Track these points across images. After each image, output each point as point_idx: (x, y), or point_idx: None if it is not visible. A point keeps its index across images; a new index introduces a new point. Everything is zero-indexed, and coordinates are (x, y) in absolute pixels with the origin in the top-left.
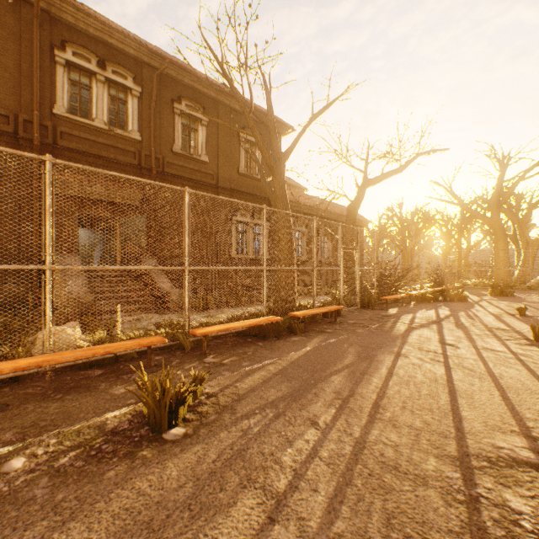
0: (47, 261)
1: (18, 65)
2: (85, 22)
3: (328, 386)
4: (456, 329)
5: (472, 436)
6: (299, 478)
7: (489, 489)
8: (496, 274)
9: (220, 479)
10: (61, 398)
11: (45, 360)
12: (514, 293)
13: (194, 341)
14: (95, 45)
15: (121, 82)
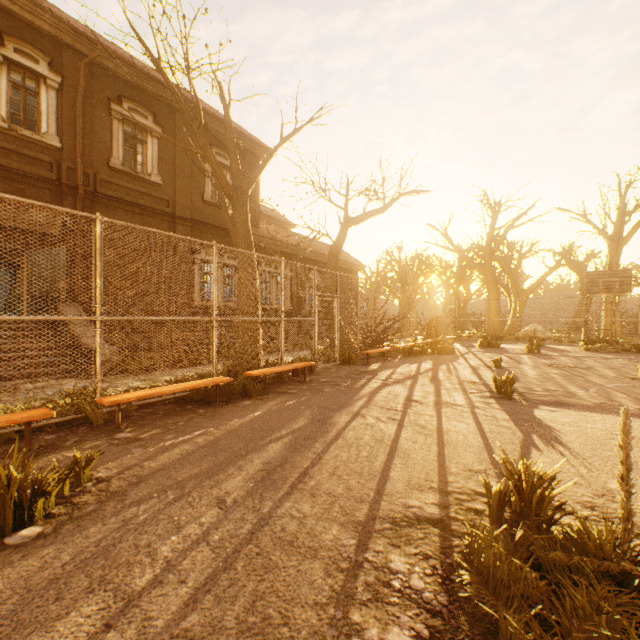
0: None
1: None
2: None
3: (259, 456)
4: (429, 384)
5: (389, 498)
6: (169, 570)
7: (378, 552)
8: (489, 325)
9: (61, 586)
10: None
11: None
12: (502, 344)
13: (112, 412)
14: None
15: (30, 65)
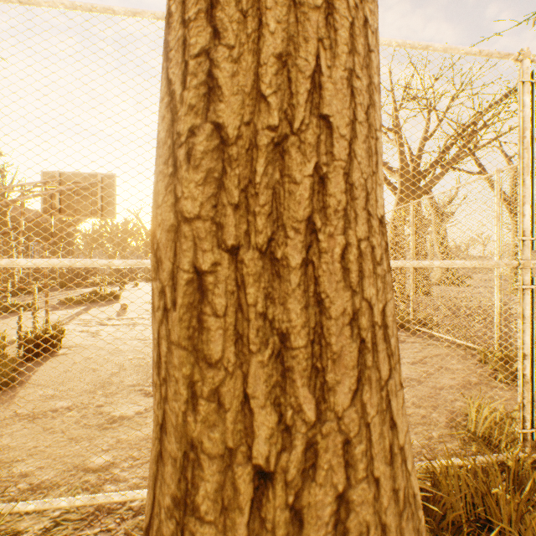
0: None
1: None
2: None
3: (39, 298)
4: None
5: None
6: None
7: None
8: None
9: None
10: None
11: None
12: None
13: None
14: None
15: None
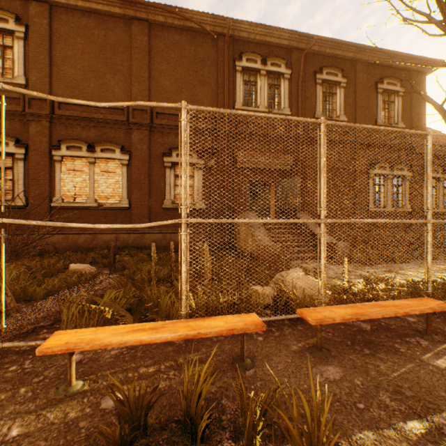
0: (321, 215)
1: (216, 81)
2: (254, 33)
3: None
4: None
5: None
6: None
7: None
8: None
9: None
10: (373, 355)
11: (359, 314)
12: None
13: None
14: (259, 48)
15: (276, 70)
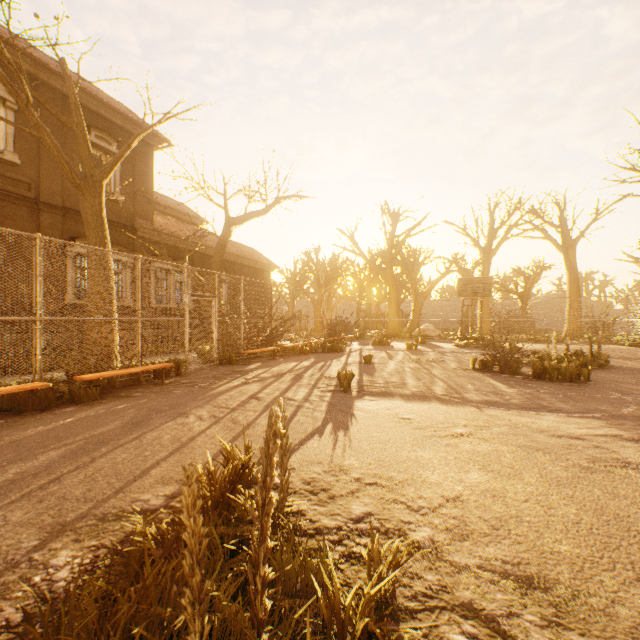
0: None
1: None
2: None
3: (21, 466)
4: (289, 381)
5: (125, 494)
6: None
7: (53, 550)
8: (390, 325)
9: None
10: None
11: None
12: (395, 342)
13: None
14: None
15: None
